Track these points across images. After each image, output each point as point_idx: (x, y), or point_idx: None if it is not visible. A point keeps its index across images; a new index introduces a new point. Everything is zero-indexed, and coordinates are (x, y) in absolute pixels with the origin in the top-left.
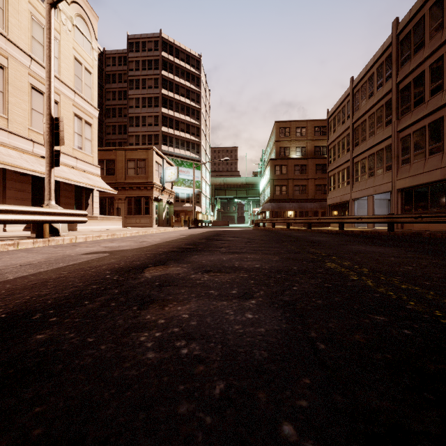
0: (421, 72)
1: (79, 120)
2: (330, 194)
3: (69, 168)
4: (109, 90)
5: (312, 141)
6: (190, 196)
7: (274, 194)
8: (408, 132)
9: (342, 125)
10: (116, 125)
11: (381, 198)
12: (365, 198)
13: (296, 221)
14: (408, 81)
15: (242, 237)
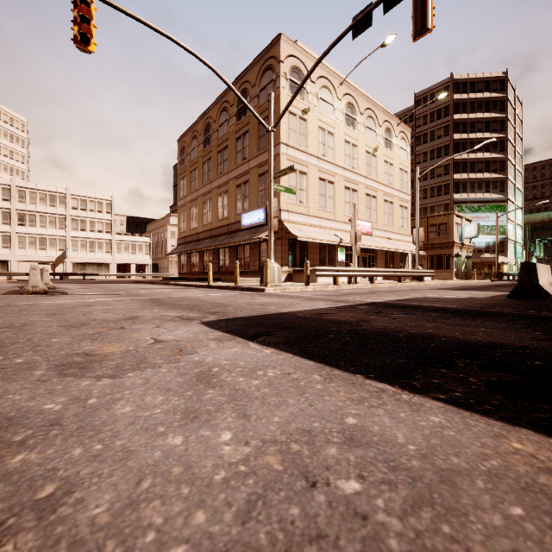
0: None
1: (401, 208)
2: None
3: (398, 241)
4: None
5: None
6: (490, 245)
7: None
8: None
9: None
10: None
11: None
12: None
13: None
14: None
15: None
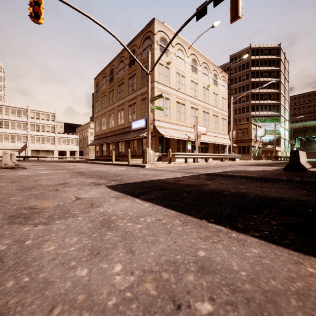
0: None
1: (222, 119)
2: None
3: (221, 138)
4: None
5: None
6: (271, 140)
7: None
8: None
9: None
10: None
11: None
12: None
13: None
14: None
15: None
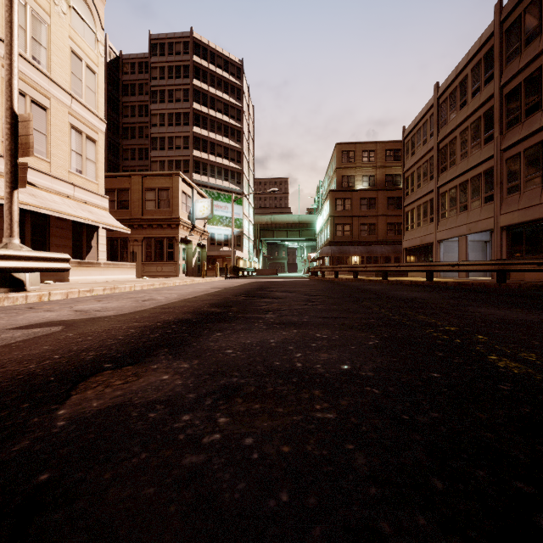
0: (536, 69)
1: (77, 135)
2: (407, 235)
3: (63, 197)
4: (127, 104)
5: (383, 168)
6: (229, 238)
7: (335, 234)
8: (516, 150)
9: (423, 146)
10: (135, 149)
11: (475, 239)
12: (454, 240)
13: (367, 269)
14: (517, 83)
15: (298, 291)
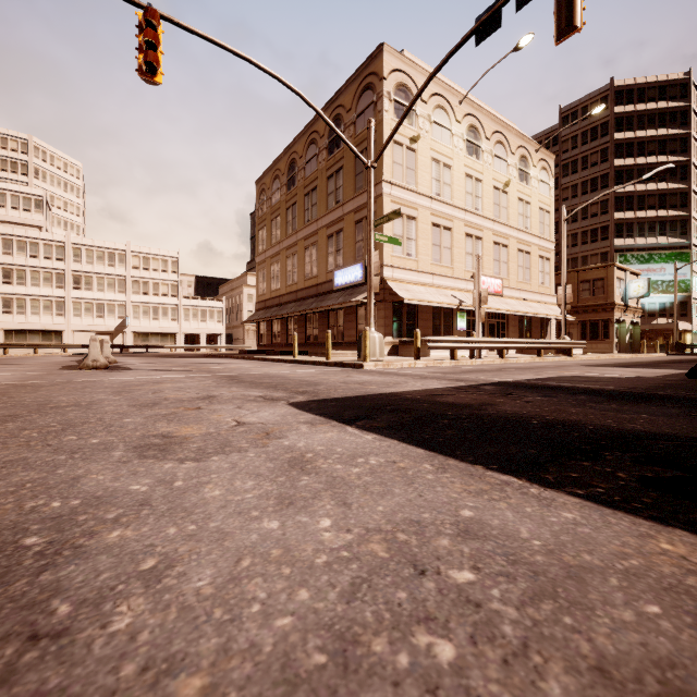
0: None
1: (541, 260)
2: None
3: (537, 303)
4: None
5: None
6: (666, 307)
7: None
8: None
9: None
10: None
11: None
12: None
13: None
14: None
15: None
